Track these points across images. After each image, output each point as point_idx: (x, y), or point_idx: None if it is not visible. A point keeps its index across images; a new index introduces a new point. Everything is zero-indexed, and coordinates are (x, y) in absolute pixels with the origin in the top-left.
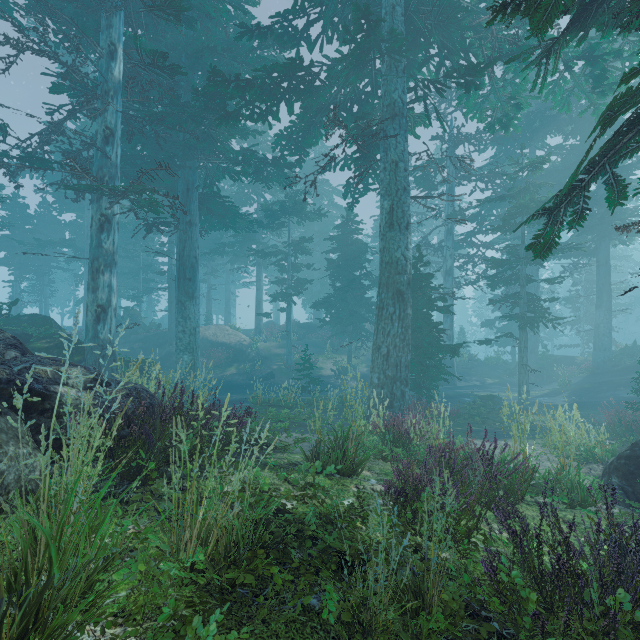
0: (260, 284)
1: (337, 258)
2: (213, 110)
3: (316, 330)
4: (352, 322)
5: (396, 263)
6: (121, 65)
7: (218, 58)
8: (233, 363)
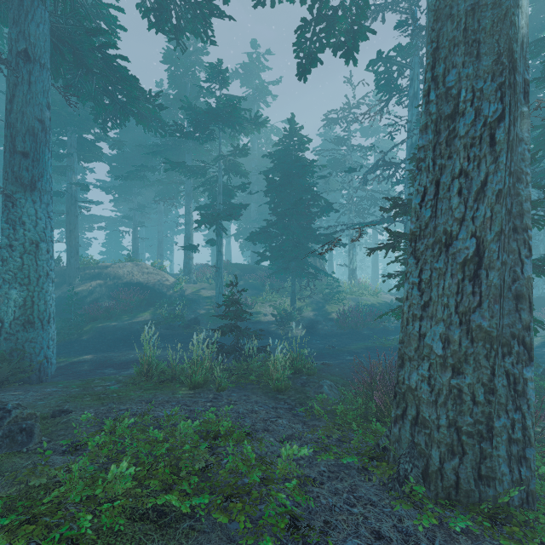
0: (189, 217)
1: (278, 180)
2: None
3: (253, 271)
4: (296, 256)
5: None
6: None
7: None
8: (149, 307)
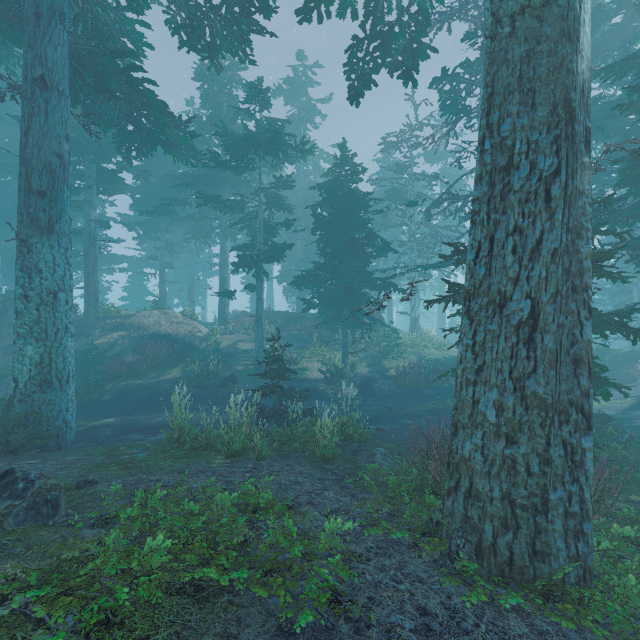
0: (225, 258)
1: (328, 215)
2: None
3: (299, 320)
4: (349, 304)
5: (562, 2)
6: None
7: None
8: (179, 362)
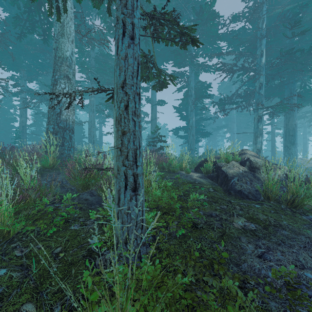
0: None
1: None
2: (311, 53)
3: None
4: None
5: None
6: (264, 57)
7: (311, 22)
8: None
